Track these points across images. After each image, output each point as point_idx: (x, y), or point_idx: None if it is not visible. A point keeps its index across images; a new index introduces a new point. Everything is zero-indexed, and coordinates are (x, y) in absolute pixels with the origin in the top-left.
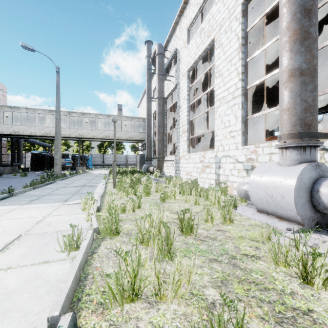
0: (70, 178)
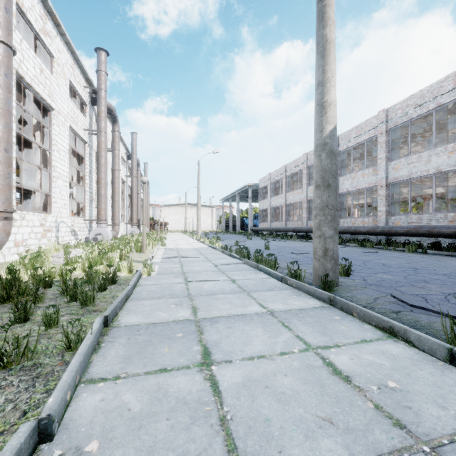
0: (276, 282)
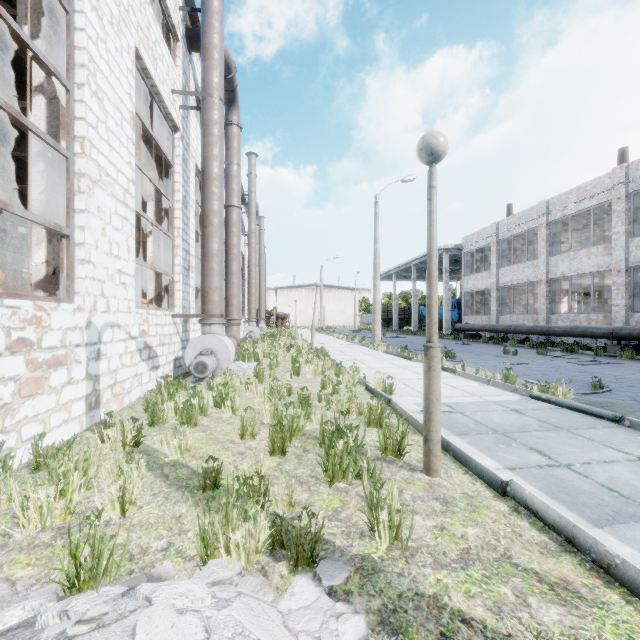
0: None
